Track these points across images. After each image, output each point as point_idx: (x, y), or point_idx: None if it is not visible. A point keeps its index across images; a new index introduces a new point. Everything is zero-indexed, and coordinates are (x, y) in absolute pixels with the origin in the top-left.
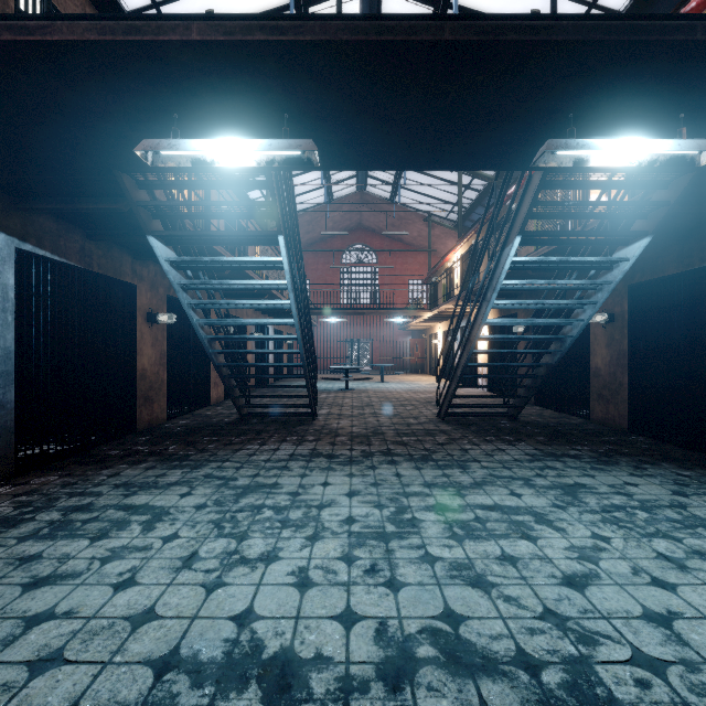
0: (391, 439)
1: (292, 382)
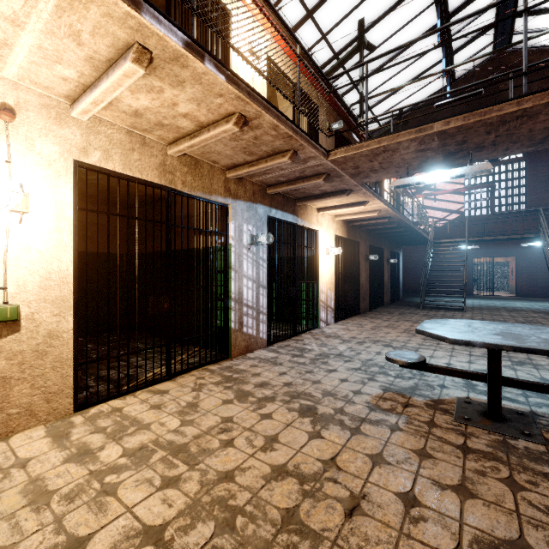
0: (502, 309)
1: None
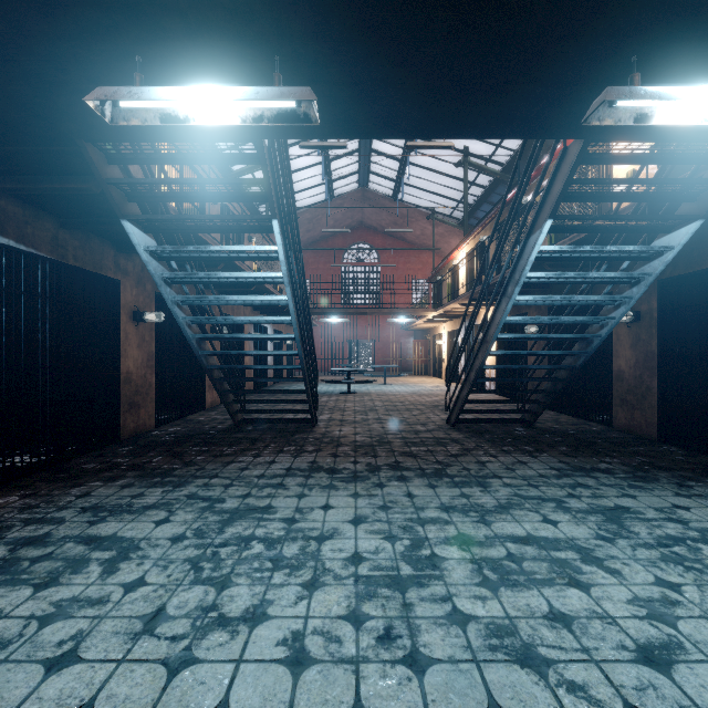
0: (398, 450)
1: (292, 384)
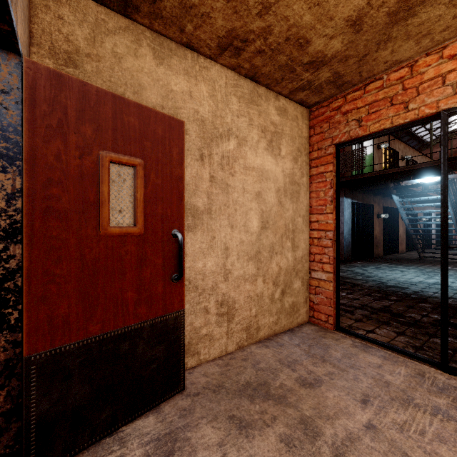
0: None
1: None
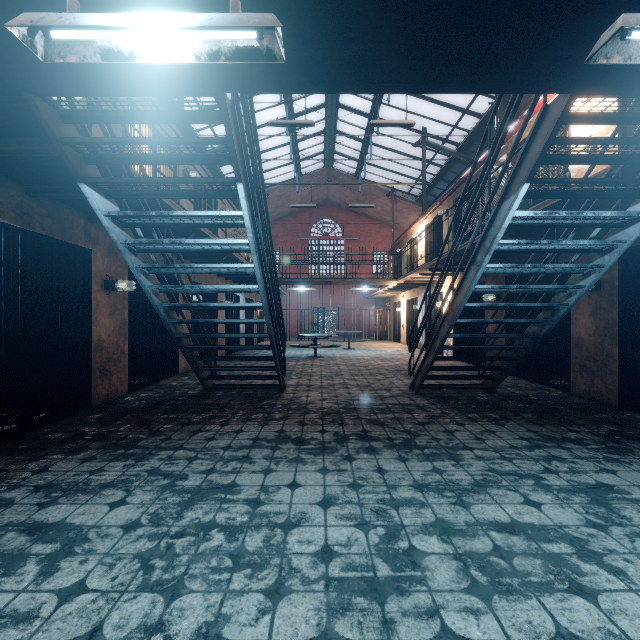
0: (365, 417)
1: None
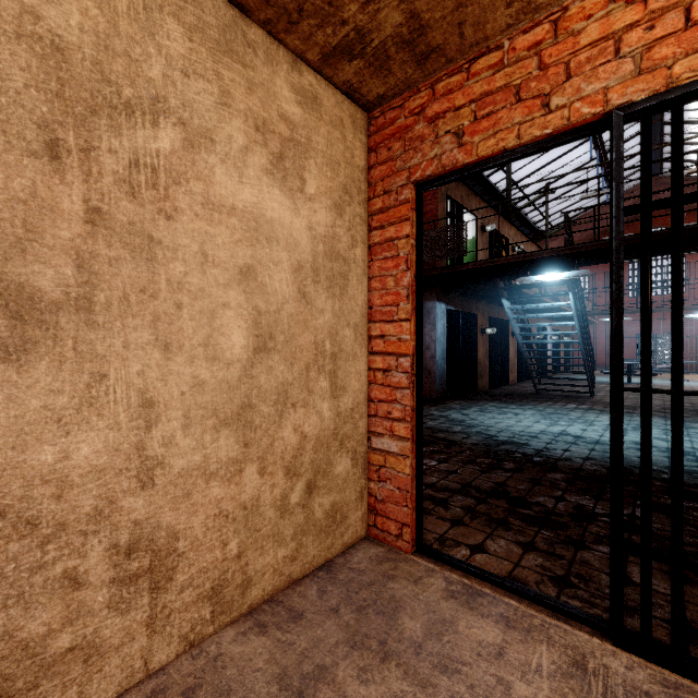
0: (654, 410)
1: (570, 375)
